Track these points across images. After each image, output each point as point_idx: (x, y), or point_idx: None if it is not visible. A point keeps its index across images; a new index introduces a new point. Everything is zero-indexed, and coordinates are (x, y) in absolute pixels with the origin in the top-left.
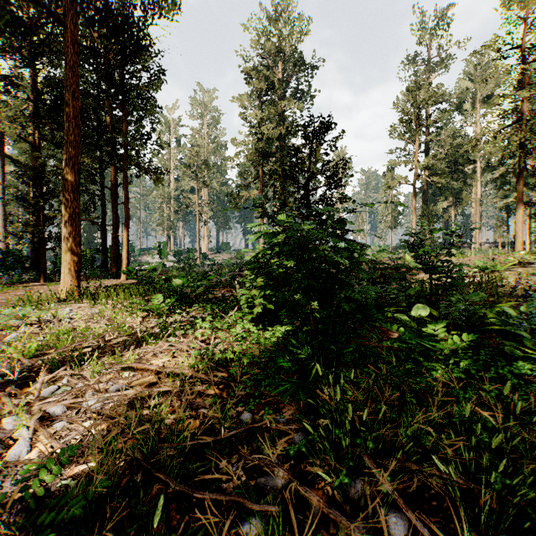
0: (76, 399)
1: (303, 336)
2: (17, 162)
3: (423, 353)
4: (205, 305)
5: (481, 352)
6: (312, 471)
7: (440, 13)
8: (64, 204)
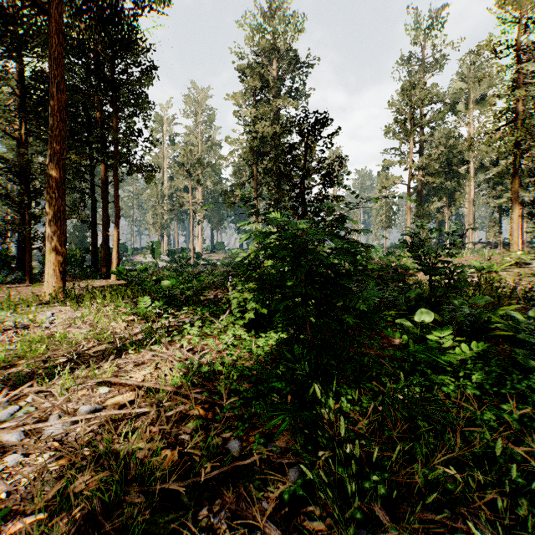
0: (36, 424)
1: (299, 349)
2: (1, 158)
3: (429, 363)
4: (195, 308)
5: (492, 362)
6: (311, 527)
7: (434, 14)
8: (48, 202)
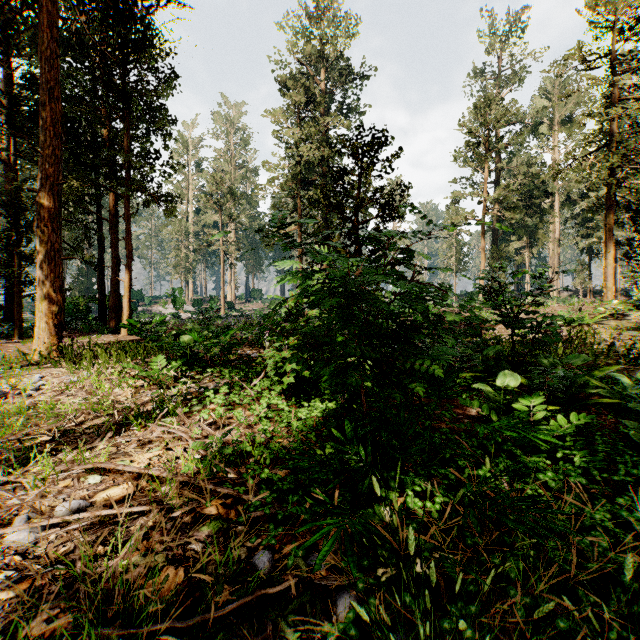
0: None
1: (351, 425)
2: None
3: (518, 441)
4: (223, 369)
5: (597, 438)
6: None
7: (512, 17)
8: (39, 238)
